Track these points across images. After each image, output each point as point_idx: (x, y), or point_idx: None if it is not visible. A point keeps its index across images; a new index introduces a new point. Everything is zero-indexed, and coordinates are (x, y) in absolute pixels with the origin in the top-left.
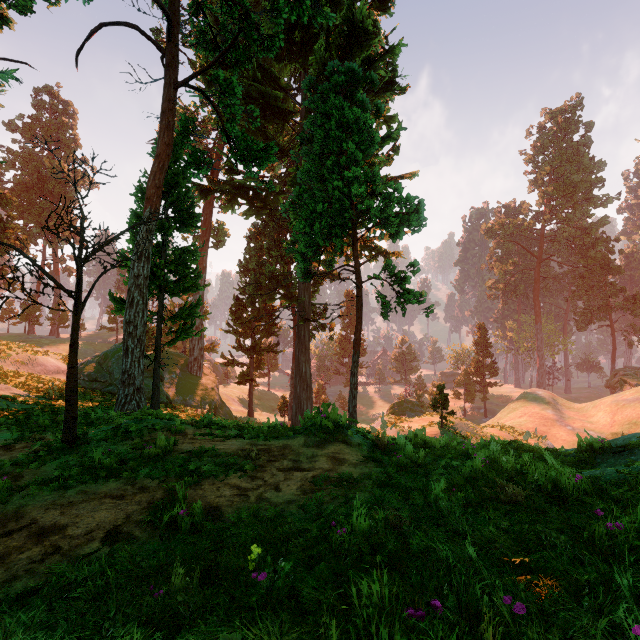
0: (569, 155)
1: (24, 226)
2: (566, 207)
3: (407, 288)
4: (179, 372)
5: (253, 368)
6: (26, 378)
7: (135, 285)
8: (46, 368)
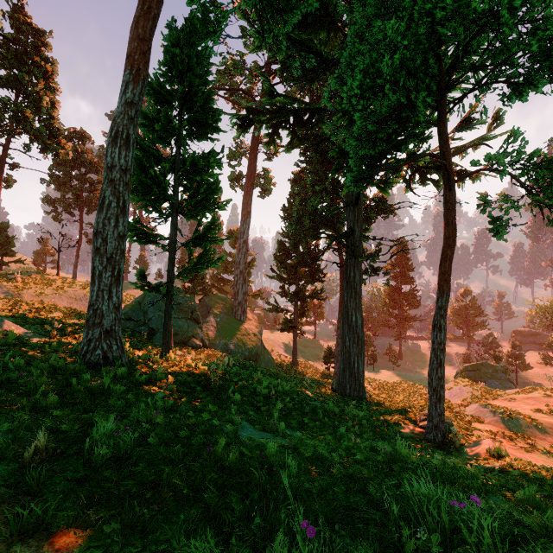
0: None
1: None
2: None
3: None
4: (223, 316)
5: (297, 315)
6: (63, 313)
7: (107, 180)
8: None
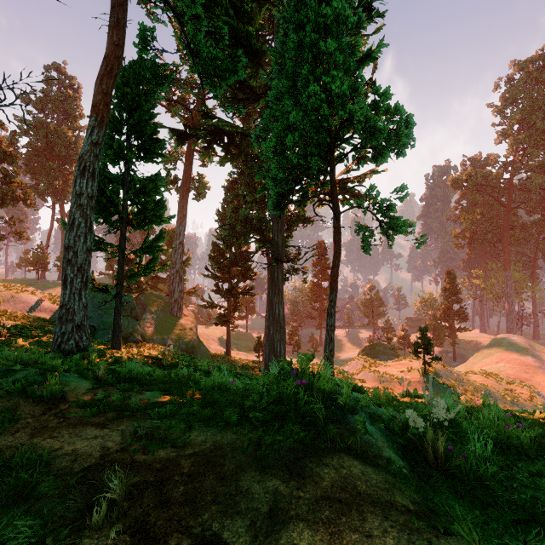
0: (541, 103)
1: (36, 186)
2: (537, 156)
3: (394, 216)
4: (160, 313)
5: (230, 310)
6: None
7: (77, 205)
8: (28, 306)
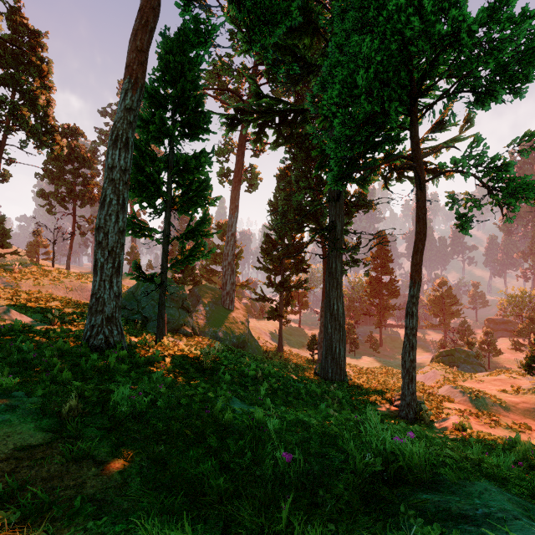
0: None
1: None
2: None
3: (514, 177)
4: (212, 305)
5: (282, 304)
6: (60, 302)
7: (108, 180)
8: None
